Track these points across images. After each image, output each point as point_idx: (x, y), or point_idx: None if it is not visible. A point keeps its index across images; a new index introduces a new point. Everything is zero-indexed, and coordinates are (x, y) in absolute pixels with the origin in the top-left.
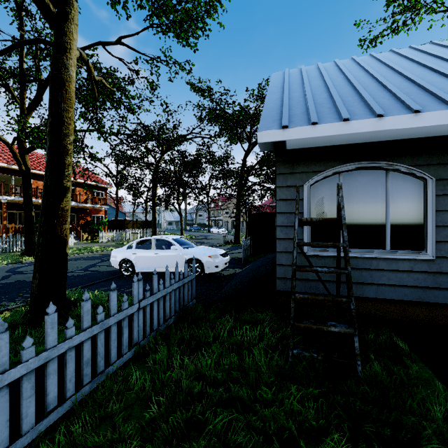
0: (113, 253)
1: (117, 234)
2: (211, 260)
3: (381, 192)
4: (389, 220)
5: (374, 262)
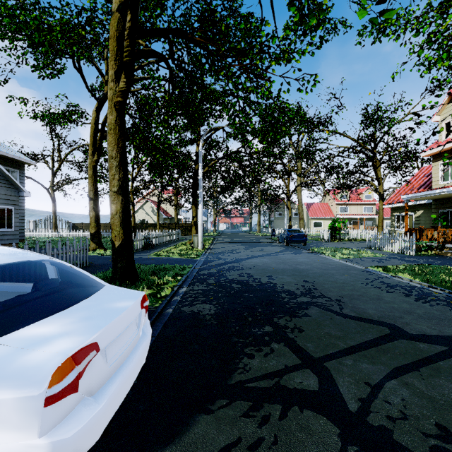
0: None
1: None
2: None
3: None
4: None
5: None
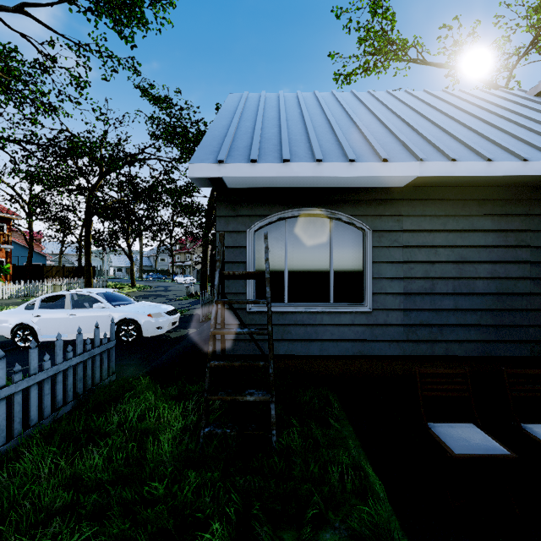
0: (0, 317)
1: (28, 286)
2: (151, 319)
3: (325, 241)
4: (333, 272)
5: (318, 316)
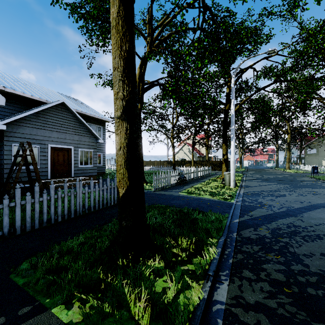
0: None
1: None
2: None
3: None
4: None
5: None
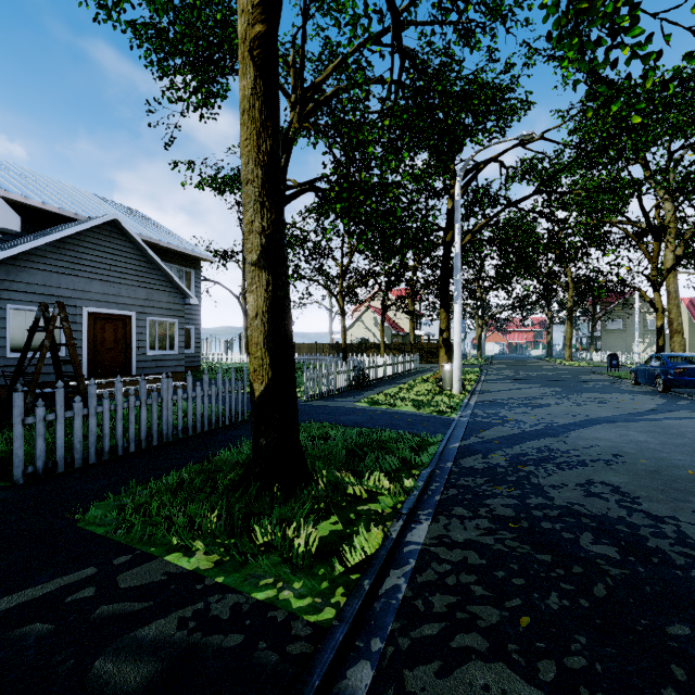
0: None
1: None
2: None
3: None
4: None
5: None
